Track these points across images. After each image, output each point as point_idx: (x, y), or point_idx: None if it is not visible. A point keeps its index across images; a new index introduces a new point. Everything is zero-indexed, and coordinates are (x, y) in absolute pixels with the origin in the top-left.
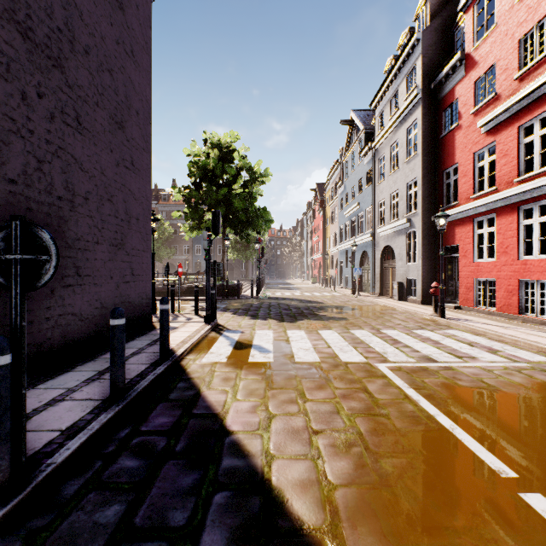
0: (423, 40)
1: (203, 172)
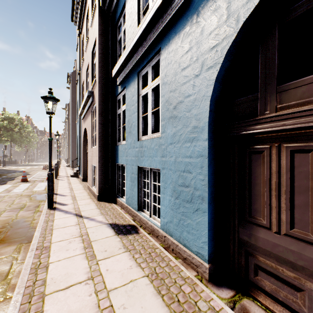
0: (68, 105)
1: (2, 126)
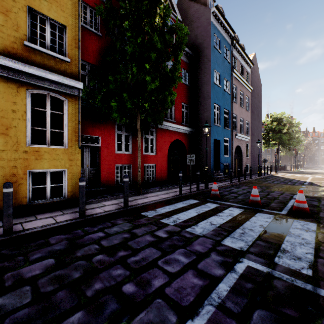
0: None
1: (270, 129)
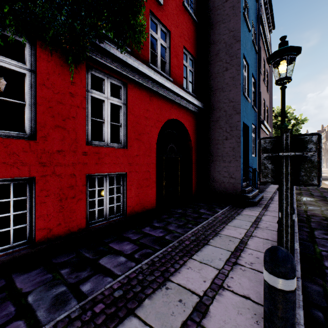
0: None
1: (274, 125)
